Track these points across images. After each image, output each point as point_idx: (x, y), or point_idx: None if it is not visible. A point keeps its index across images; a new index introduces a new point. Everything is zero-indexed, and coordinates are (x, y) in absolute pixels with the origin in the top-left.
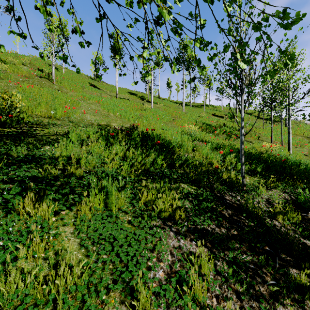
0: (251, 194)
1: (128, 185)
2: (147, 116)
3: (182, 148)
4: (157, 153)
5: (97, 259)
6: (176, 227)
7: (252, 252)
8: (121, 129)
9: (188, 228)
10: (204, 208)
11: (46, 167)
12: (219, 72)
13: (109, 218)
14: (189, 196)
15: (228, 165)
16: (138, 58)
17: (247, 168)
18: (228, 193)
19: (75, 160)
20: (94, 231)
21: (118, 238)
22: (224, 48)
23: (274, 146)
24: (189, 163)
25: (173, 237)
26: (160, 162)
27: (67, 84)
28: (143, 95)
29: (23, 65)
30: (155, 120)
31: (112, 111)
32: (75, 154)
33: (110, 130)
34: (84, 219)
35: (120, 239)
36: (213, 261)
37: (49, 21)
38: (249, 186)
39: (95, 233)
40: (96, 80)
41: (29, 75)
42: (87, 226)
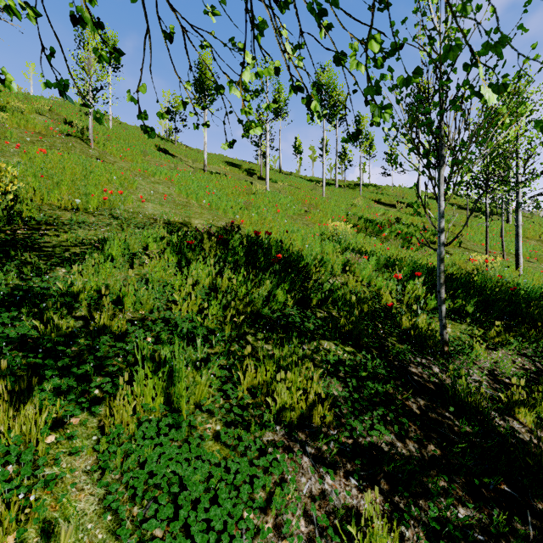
0: (458, 361)
1: (217, 349)
2: (259, 204)
3: (323, 268)
4: (276, 279)
5: (140, 542)
6: (315, 444)
7: (475, 499)
8: (208, 232)
9: (340, 446)
10: (371, 396)
11: (53, 314)
12: (394, 124)
13: (174, 432)
14: (340, 369)
15: (410, 301)
16: (230, 85)
17: (447, 306)
18: (414, 358)
19: (115, 297)
20: (138, 465)
21: (190, 482)
22: (443, 53)
23: (493, 260)
24: (336, 298)
25: (310, 469)
26: (281, 299)
27: (115, 148)
28: (251, 167)
29: (39, 114)
30: (273, 213)
31: (194, 196)
32: (114, 285)
33: (187, 234)
34: (118, 434)
35: (195, 486)
36: (397, 529)
37: (83, 35)
38: (453, 342)
39: (139, 473)
40: (169, 140)
41: (46, 132)
42: (125, 452)
